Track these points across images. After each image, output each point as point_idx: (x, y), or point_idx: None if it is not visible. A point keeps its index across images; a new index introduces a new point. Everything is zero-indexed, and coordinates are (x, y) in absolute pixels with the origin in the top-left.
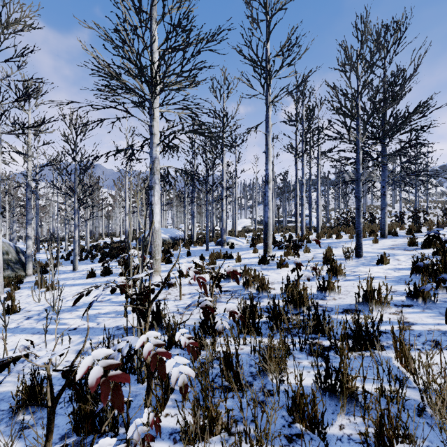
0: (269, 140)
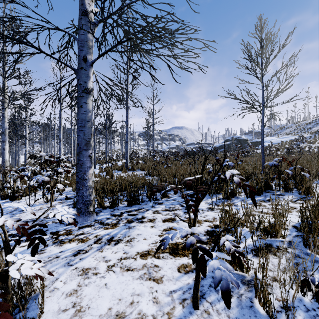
0: (61, 124)
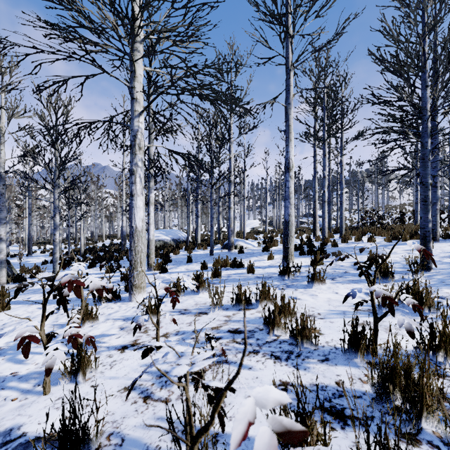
0: (290, 114)
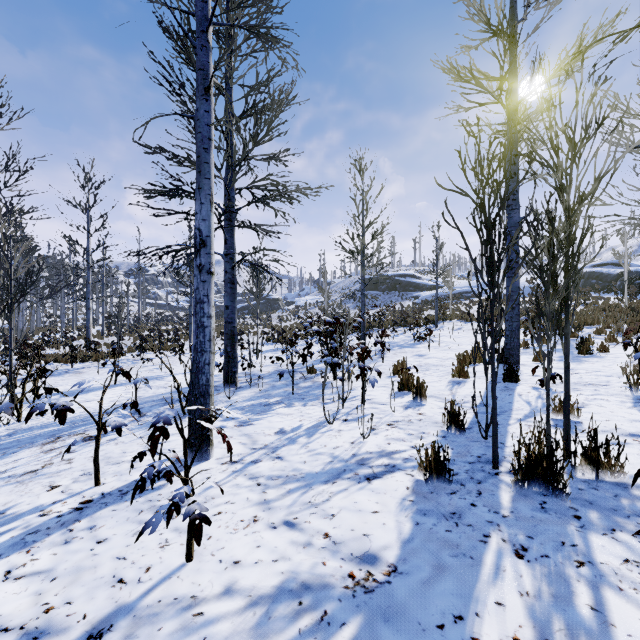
0: None
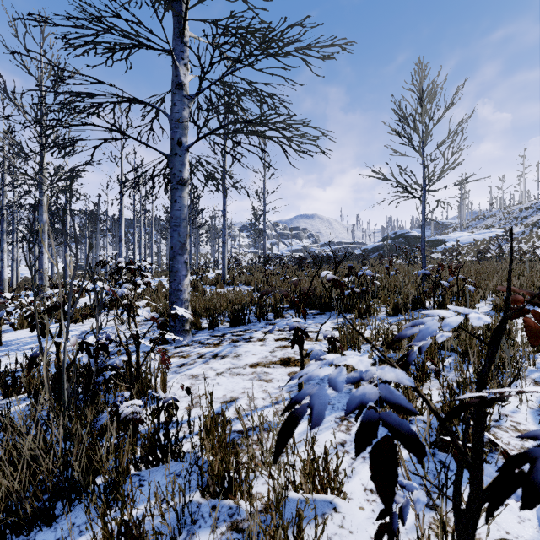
0: (122, 214)
